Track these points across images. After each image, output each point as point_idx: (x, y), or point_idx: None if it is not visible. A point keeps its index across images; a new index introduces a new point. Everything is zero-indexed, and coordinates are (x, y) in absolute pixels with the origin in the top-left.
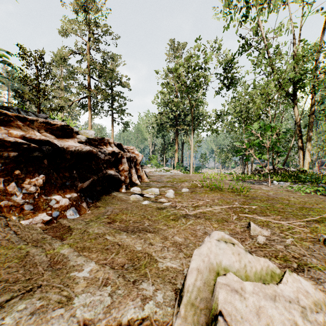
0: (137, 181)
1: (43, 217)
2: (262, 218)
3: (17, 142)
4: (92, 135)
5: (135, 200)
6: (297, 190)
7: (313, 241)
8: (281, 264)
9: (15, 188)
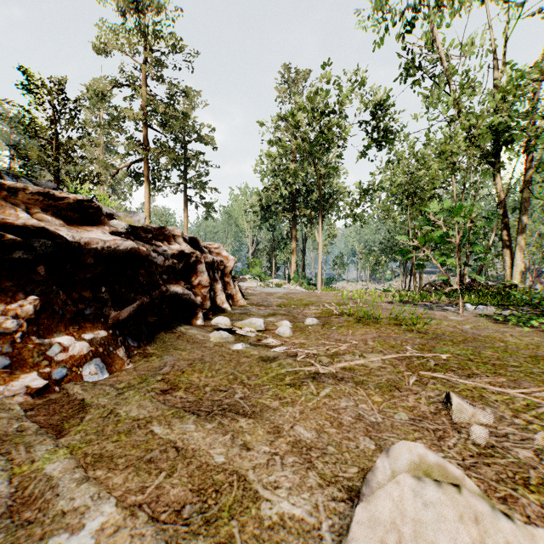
0: (225, 304)
1: (29, 382)
2: (467, 381)
3: None
4: (141, 220)
5: (219, 341)
6: (514, 321)
7: None
8: (543, 504)
9: None
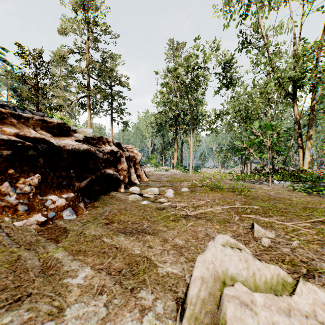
0: (136, 180)
1: (37, 218)
2: (265, 219)
3: (11, 140)
4: (90, 133)
5: (134, 200)
6: (298, 189)
7: (320, 243)
8: (289, 269)
9: (8, 188)
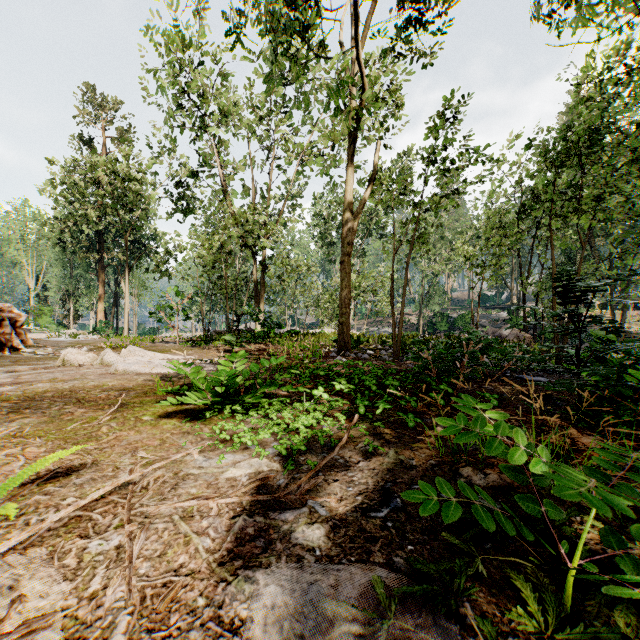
0: (22, 346)
1: None
2: None
3: None
4: None
5: (28, 356)
6: (183, 344)
7: None
8: None
9: None
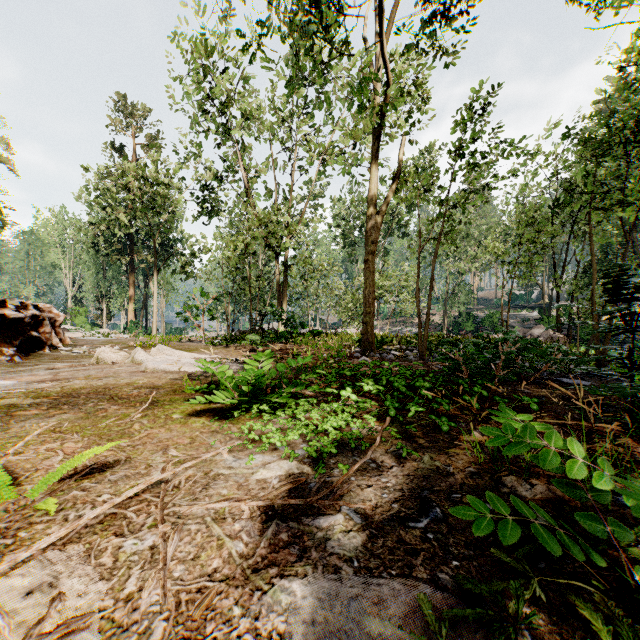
0: (60, 344)
1: (5, 358)
2: None
3: None
4: (19, 302)
5: (66, 354)
6: (209, 343)
7: None
8: None
9: None
